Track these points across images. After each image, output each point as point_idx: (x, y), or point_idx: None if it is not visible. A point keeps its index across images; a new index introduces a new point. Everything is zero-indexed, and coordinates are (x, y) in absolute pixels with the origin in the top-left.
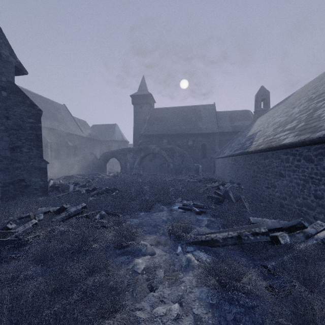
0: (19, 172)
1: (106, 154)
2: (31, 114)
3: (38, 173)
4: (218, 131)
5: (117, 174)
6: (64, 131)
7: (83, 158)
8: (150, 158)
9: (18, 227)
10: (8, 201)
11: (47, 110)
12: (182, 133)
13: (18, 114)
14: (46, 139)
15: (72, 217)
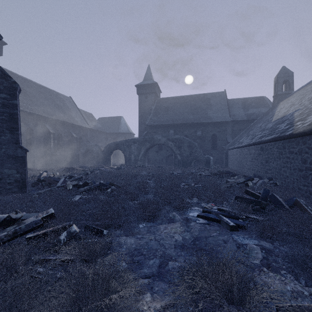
0: None
1: (110, 146)
2: (2, 87)
3: (12, 164)
4: (230, 119)
5: (120, 167)
6: (68, 122)
7: (88, 150)
8: (156, 149)
9: None
10: None
11: (52, 102)
12: (189, 123)
13: None
14: (49, 130)
15: (23, 234)
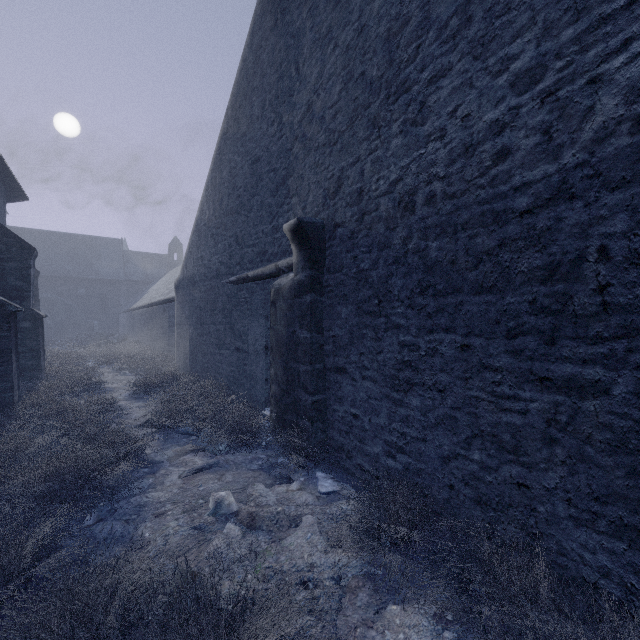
0: None
1: None
2: None
3: None
4: (124, 278)
5: None
6: None
7: None
8: None
9: None
10: None
11: None
12: (67, 277)
13: None
14: None
15: None
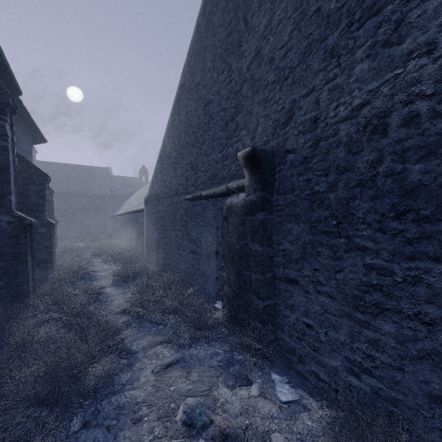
0: None
1: None
2: None
3: None
4: (110, 194)
5: None
6: None
7: None
8: None
9: None
10: None
11: None
12: (74, 193)
13: None
14: None
15: None
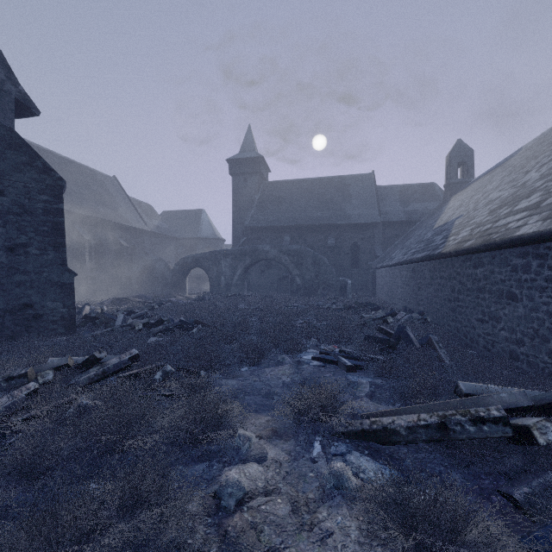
0: (22, 292)
1: (185, 261)
2: (44, 185)
3: (57, 294)
4: (380, 220)
5: (204, 296)
6: (114, 222)
7: (146, 267)
8: (261, 267)
9: (3, 396)
10: (0, 345)
11: (85, 186)
12: (316, 225)
13: (20, 185)
14: (82, 235)
15: (111, 375)
